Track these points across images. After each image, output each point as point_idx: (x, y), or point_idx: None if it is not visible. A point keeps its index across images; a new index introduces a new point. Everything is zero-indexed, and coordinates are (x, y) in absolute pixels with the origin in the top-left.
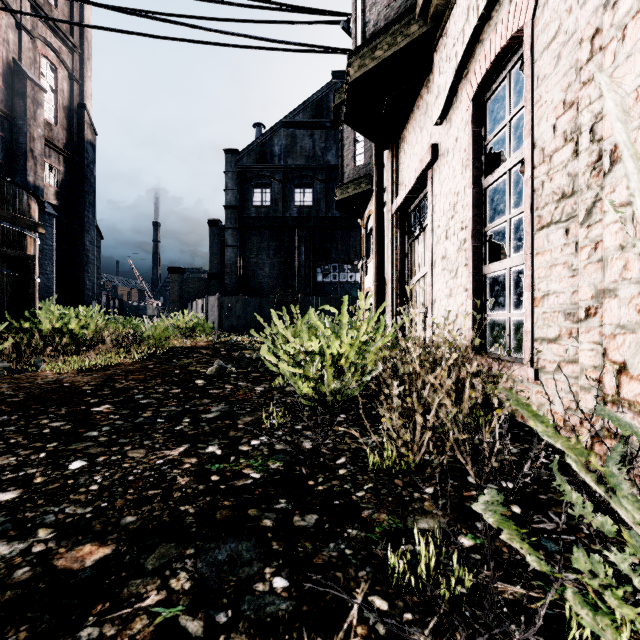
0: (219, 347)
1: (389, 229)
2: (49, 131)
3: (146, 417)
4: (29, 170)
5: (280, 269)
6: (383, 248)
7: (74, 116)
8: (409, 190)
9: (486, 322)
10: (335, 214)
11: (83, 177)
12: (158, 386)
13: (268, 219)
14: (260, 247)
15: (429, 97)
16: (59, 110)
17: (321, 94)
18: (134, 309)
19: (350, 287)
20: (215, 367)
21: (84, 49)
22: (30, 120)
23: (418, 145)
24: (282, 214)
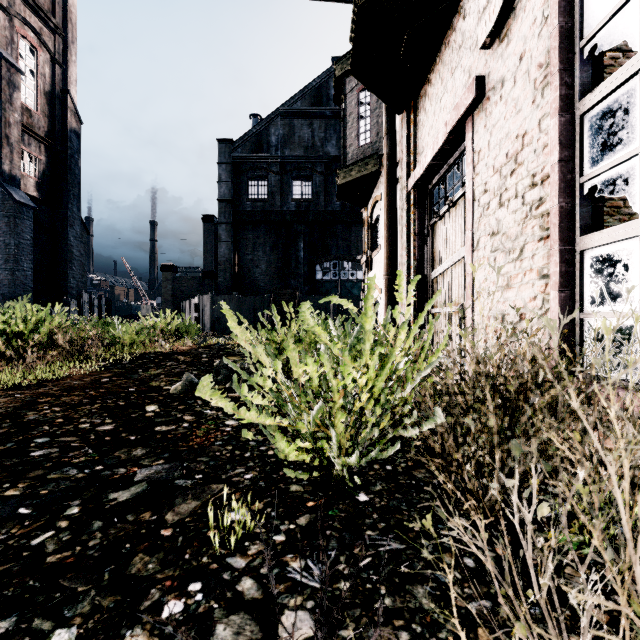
0: (202, 352)
1: (404, 210)
2: (28, 117)
3: (4, 500)
4: (4, 158)
5: (277, 266)
6: (396, 234)
7: (57, 102)
8: (435, 154)
9: (582, 326)
10: (335, 208)
11: (67, 168)
12: (86, 417)
13: (264, 213)
14: (256, 243)
15: (467, 21)
16: (40, 95)
17: (320, 81)
18: (127, 309)
19: (351, 285)
20: (181, 384)
21: (68, 31)
22: (5, 104)
23: (448, 93)
24: (279, 208)
